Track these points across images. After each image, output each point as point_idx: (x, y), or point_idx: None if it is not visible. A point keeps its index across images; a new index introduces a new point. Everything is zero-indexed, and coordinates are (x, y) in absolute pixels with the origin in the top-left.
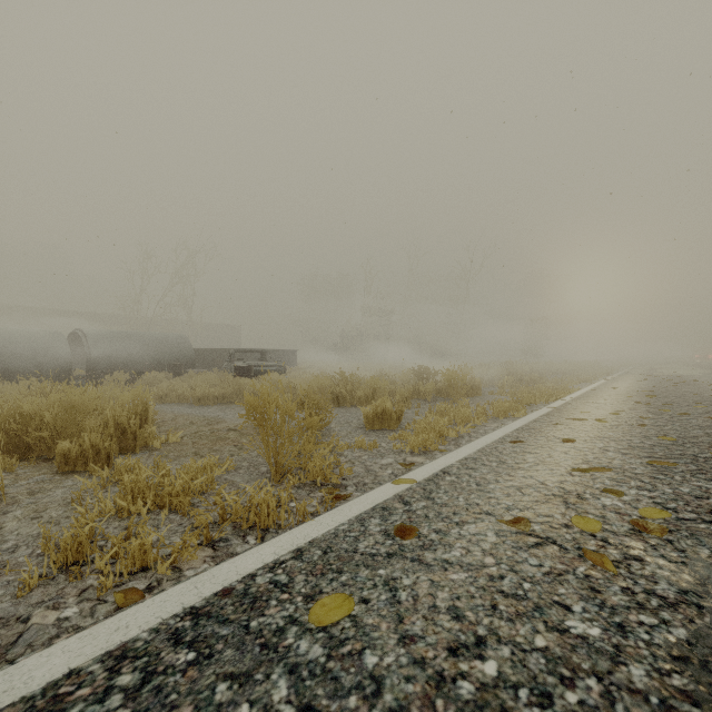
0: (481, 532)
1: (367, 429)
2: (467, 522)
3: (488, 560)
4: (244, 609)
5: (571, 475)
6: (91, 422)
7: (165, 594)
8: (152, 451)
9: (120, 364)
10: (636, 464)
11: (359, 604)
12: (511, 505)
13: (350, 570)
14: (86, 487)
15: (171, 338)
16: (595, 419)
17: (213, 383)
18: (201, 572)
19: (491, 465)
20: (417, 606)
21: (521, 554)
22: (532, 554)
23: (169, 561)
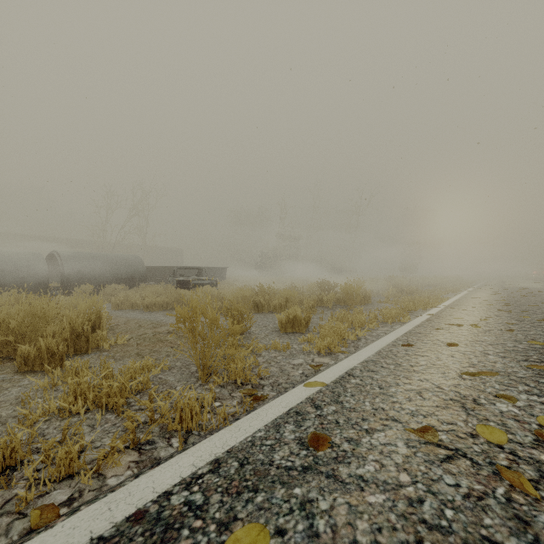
0: (391, 441)
1: (281, 332)
2: (376, 429)
3: (403, 477)
4: (153, 541)
5: (462, 379)
6: (51, 327)
7: (76, 518)
8: (102, 351)
9: (87, 278)
10: (517, 367)
11: (275, 537)
12: (414, 411)
13: (266, 488)
14: (38, 387)
15: (128, 258)
16: (470, 325)
17: (159, 293)
18: (119, 487)
19: (389, 368)
20: (337, 542)
21: (435, 470)
22: (446, 470)
23: (91, 472)
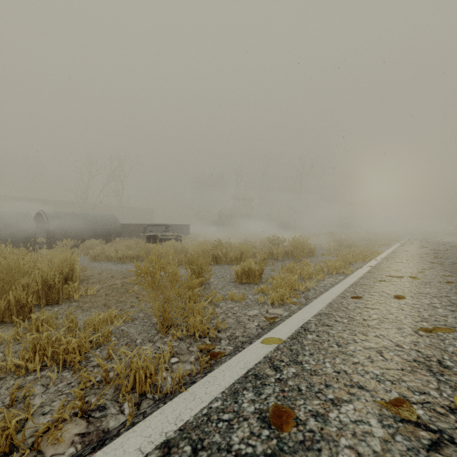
0: (362, 418)
1: (237, 283)
2: (343, 400)
3: None
4: None
5: (419, 335)
6: (24, 280)
7: None
8: (72, 302)
9: (70, 234)
10: None
11: None
12: (379, 375)
13: None
14: (3, 340)
15: (105, 217)
16: (409, 277)
17: (131, 247)
18: None
19: (343, 322)
20: None
21: None
22: None
23: (24, 456)
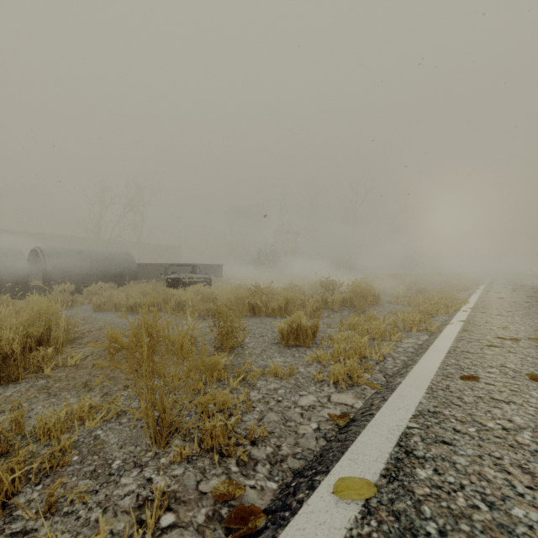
0: None
1: (282, 346)
2: None
3: None
4: None
5: None
6: None
7: None
8: (39, 379)
9: (72, 276)
10: None
11: None
12: None
13: None
14: None
15: (118, 255)
16: (529, 340)
17: (147, 293)
18: None
19: (469, 433)
20: None
21: None
22: None
23: None
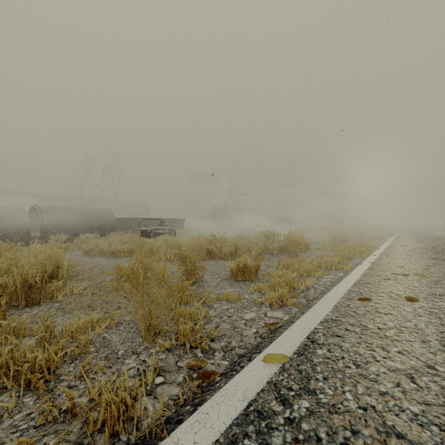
0: None
1: (232, 280)
2: None
3: None
4: None
5: None
6: (3, 279)
7: None
8: (55, 302)
9: (64, 228)
10: None
11: None
12: (419, 414)
13: None
14: None
15: (100, 211)
16: (416, 275)
17: (125, 241)
18: None
19: (355, 331)
20: None
21: None
22: None
23: None
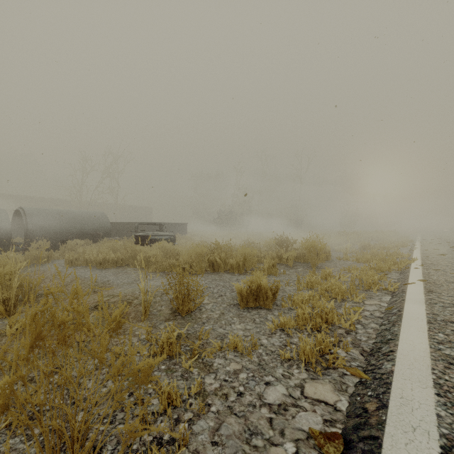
0: None
1: (241, 308)
2: None
3: None
4: None
5: None
6: None
7: None
8: None
9: (52, 233)
10: None
11: None
12: None
13: None
14: None
15: (93, 214)
16: None
17: (116, 249)
18: None
19: None
20: None
21: None
22: None
23: None
